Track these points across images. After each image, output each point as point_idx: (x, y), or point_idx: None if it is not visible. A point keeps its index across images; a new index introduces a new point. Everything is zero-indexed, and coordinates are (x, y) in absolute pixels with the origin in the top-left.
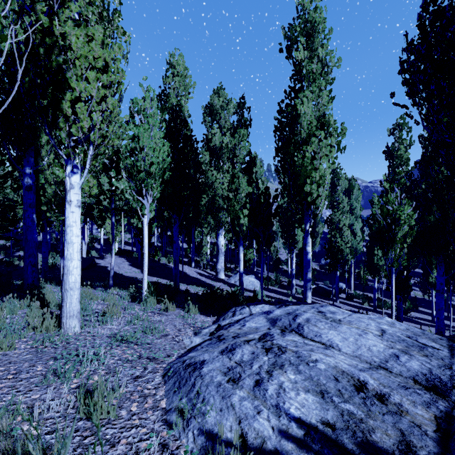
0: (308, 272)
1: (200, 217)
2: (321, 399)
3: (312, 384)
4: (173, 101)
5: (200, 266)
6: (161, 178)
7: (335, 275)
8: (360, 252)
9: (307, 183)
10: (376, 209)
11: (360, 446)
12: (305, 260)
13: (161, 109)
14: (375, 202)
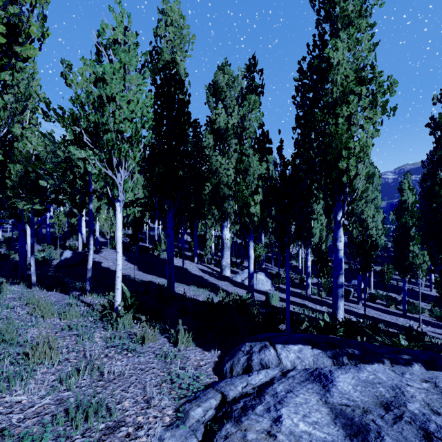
0: (339, 275)
1: (203, 208)
2: None
3: None
4: (166, 57)
5: (204, 261)
6: (150, 153)
7: (368, 277)
8: (381, 246)
9: (342, 156)
10: (406, 197)
11: None
12: (335, 259)
13: (151, 70)
14: (405, 190)
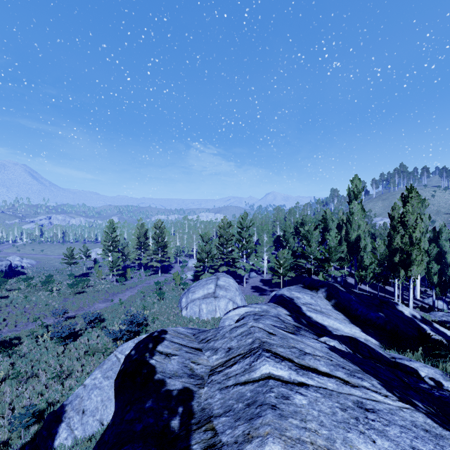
0: None
1: None
2: (447, 319)
3: (446, 319)
4: None
5: None
6: None
7: None
8: None
9: None
10: None
11: (449, 321)
12: None
13: None
14: None
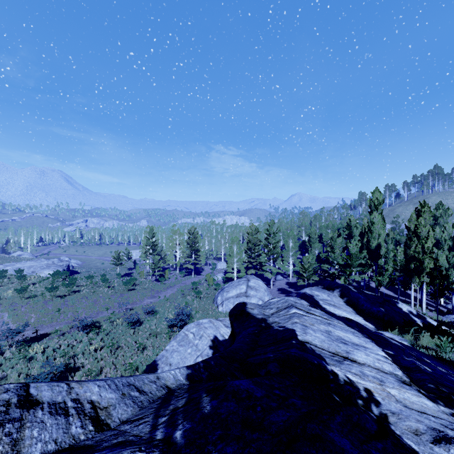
0: None
1: None
2: None
3: None
4: None
5: None
6: None
7: None
8: None
9: None
10: None
11: None
12: None
13: None
14: None
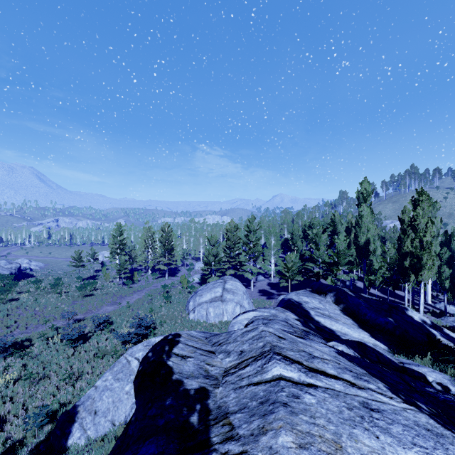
0: None
1: None
2: None
3: None
4: None
5: None
6: None
7: None
8: None
9: None
10: None
11: None
12: None
13: None
14: None
